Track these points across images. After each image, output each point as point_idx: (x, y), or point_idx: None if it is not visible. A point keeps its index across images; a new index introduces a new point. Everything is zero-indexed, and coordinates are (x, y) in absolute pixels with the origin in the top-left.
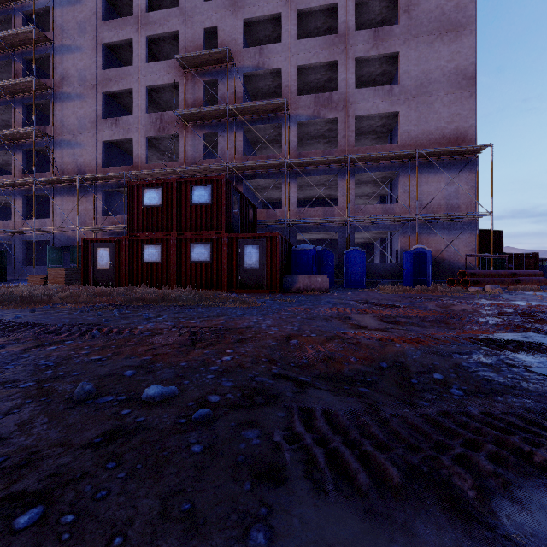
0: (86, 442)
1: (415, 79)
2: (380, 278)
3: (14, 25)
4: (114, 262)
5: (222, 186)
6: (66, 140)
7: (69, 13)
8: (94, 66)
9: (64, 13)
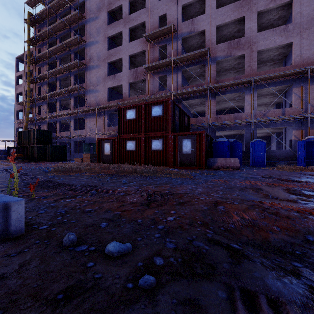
0: (51, 296)
1: (307, 16)
2: (277, 160)
3: (70, 36)
4: (112, 151)
5: (169, 105)
6: (91, 89)
7: (93, 25)
8: (104, 49)
9: (91, 25)
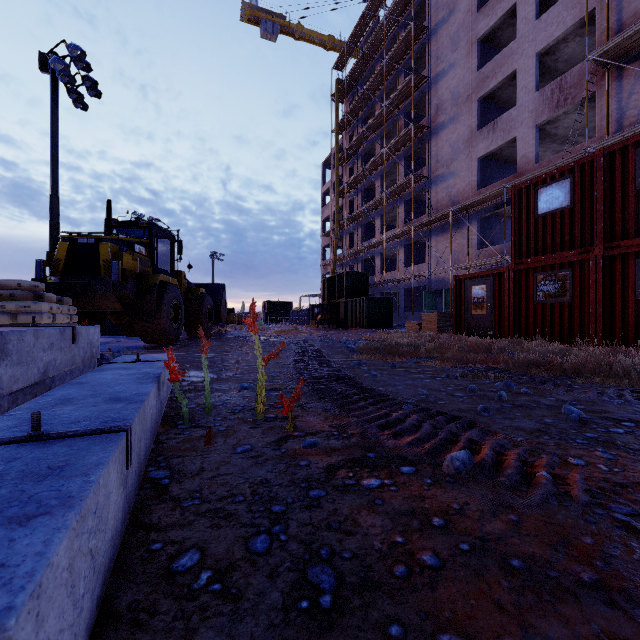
0: None
1: None
2: None
3: (398, 85)
4: (491, 304)
5: None
6: (439, 175)
7: (442, 34)
8: (467, 74)
9: (438, 38)
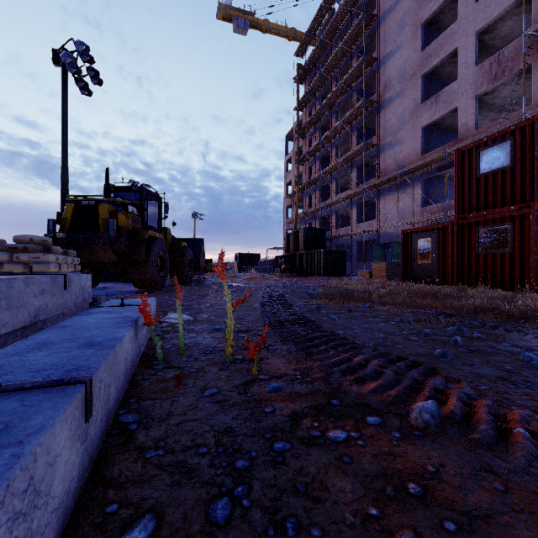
0: None
1: None
2: None
3: (351, 67)
4: (436, 255)
5: None
6: (387, 143)
7: (390, 20)
8: (412, 54)
9: (386, 24)
